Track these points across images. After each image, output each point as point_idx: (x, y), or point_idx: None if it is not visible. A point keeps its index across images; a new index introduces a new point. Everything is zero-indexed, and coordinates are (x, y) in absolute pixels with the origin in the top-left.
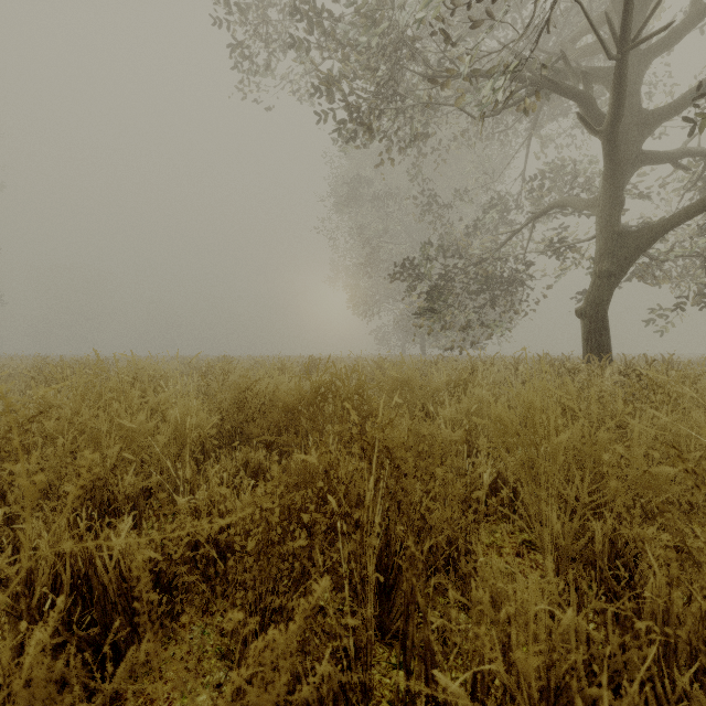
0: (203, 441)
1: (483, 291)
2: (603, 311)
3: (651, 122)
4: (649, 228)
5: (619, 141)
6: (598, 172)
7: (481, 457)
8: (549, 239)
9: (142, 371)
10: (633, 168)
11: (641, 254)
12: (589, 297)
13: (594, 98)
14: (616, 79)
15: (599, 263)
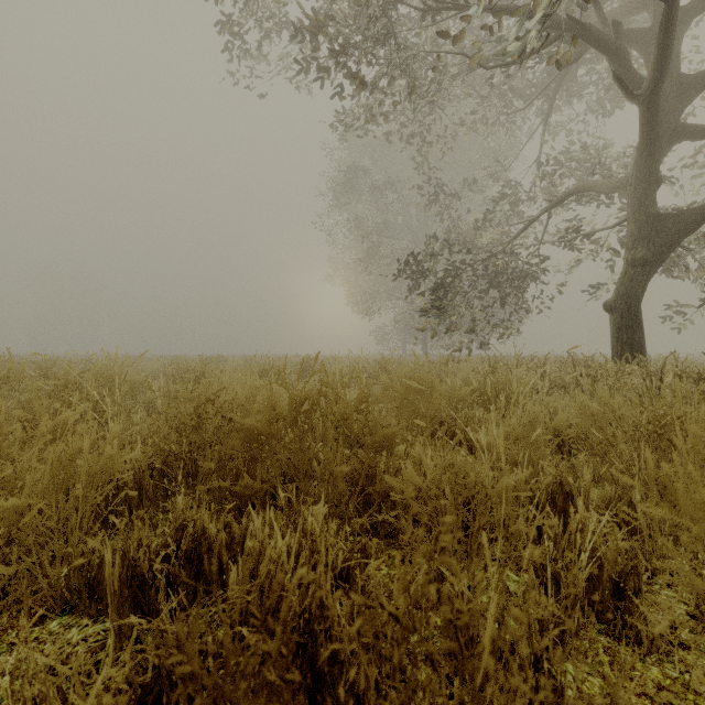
0: (139, 477)
1: (492, 286)
2: (637, 305)
3: (693, 89)
4: (692, 209)
5: (660, 107)
6: (618, 156)
7: (572, 530)
8: (566, 229)
9: (98, 373)
10: (670, 142)
11: (682, 239)
12: (620, 289)
13: (628, 60)
14: (664, 27)
15: (632, 250)
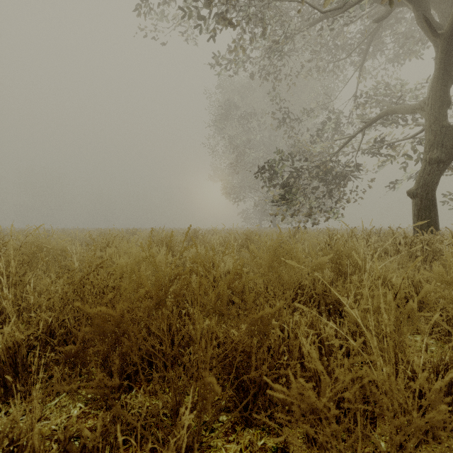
0: (13, 351)
1: (322, 181)
2: (433, 192)
3: None
4: None
5: None
6: (410, 91)
7: None
8: (375, 140)
9: (28, 243)
10: None
11: None
12: (420, 180)
13: (429, 12)
14: None
15: (429, 152)
